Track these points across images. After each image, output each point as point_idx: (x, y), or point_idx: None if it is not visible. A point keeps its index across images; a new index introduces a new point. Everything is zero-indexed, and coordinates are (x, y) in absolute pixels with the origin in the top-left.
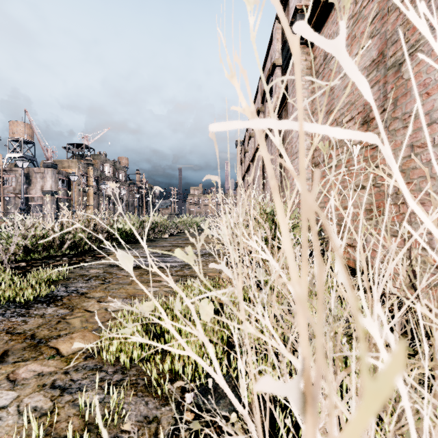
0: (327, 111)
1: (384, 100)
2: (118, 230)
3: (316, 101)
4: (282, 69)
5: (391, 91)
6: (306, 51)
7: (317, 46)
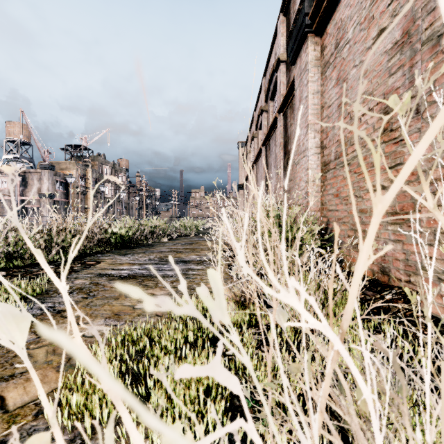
0: (339, 105)
1: (410, 87)
2: (113, 234)
3: (326, 94)
4: (287, 64)
5: (426, 70)
6: (315, 41)
7: (327, 34)
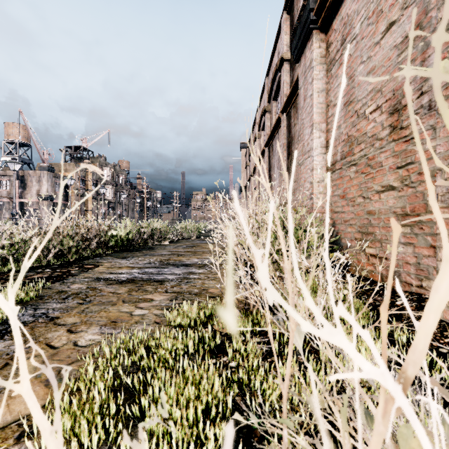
0: (345, 103)
1: (422, 82)
2: (113, 237)
3: (332, 93)
4: (290, 63)
5: None
6: (320, 37)
7: (333, 30)
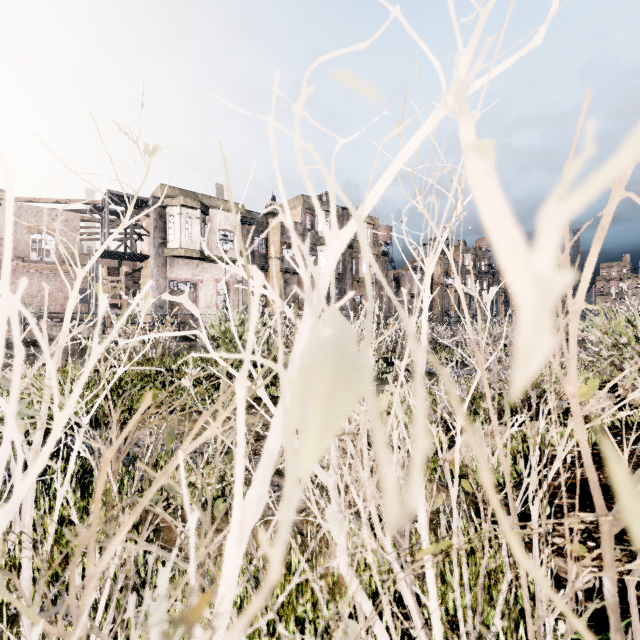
0: None
1: None
2: None
3: None
4: None
5: None
6: None
7: None
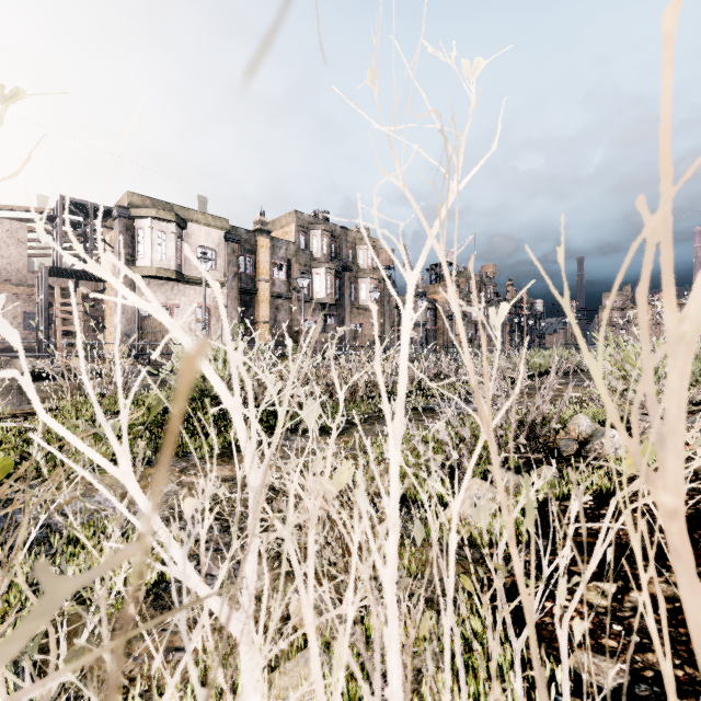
0: None
1: None
2: (535, 364)
3: None
4: None
5: None
6: None
7: None
